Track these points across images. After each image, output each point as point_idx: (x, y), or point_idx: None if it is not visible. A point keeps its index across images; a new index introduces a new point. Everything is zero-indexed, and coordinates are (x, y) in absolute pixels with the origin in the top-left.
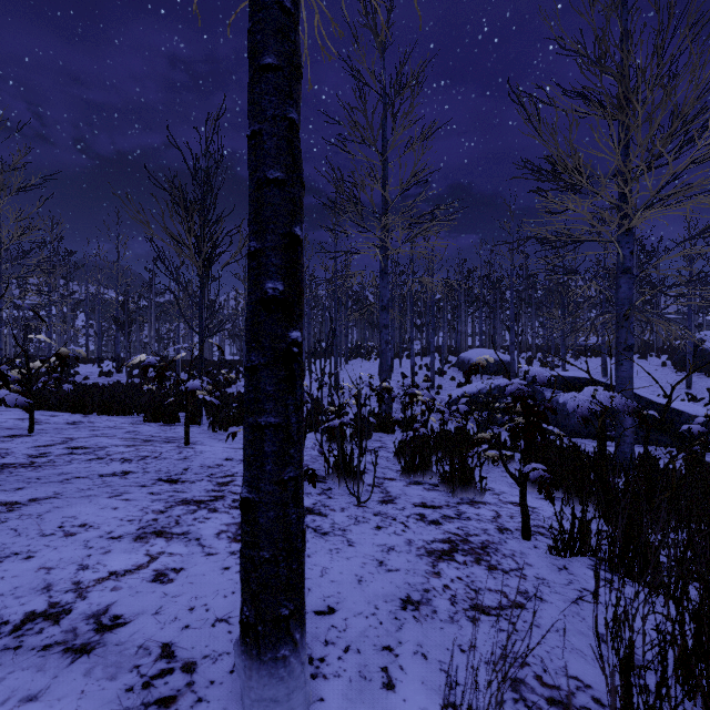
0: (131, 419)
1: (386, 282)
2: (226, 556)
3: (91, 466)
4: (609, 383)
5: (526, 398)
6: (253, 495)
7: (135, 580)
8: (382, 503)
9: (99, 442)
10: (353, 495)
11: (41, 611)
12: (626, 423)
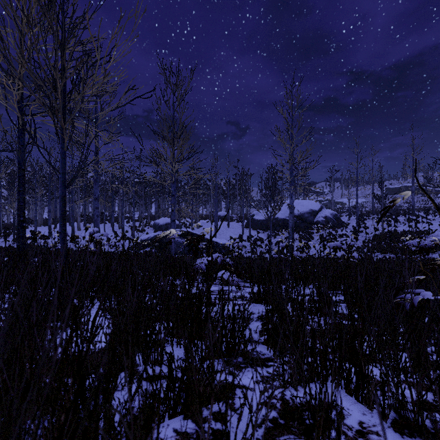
0: None
1: (97, 186)
2: None
3: None
4: (195, 233)
5: (92, 234)
6: (18, 244)
7: None
8: None
9: None
10: None
11: None
12: (172, 245)
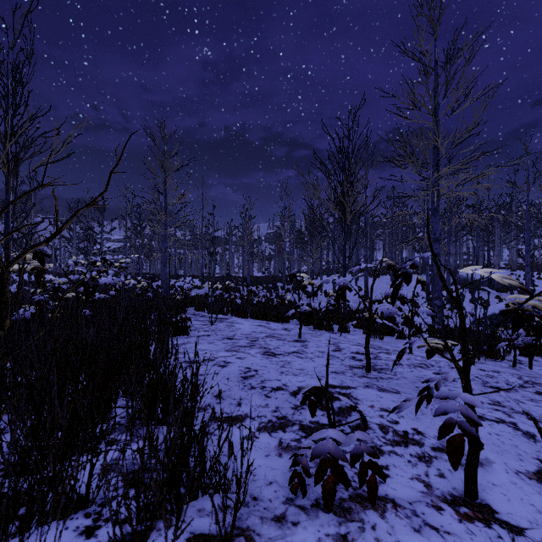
0: (303, 327)
1: (438, 219)
2: None
3: (412, 370)
4: None
5: None
6: None
7: None
8: None
9: (357, 348)
10: None
11: None
12: None
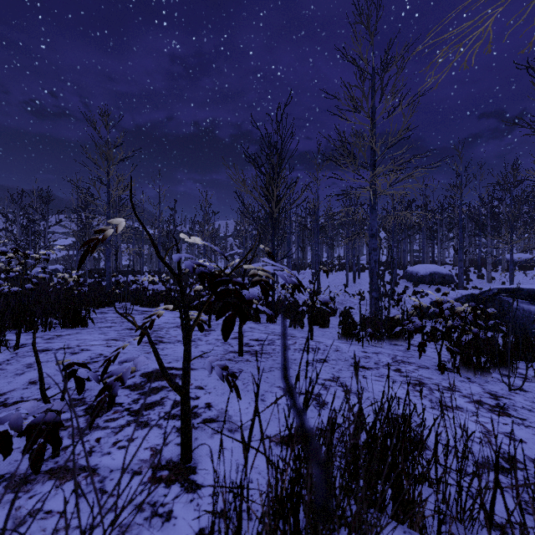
0: None
1: (375, 215)
2: (517, 425)
3: (294, 354)
4: None
5: None
6: None
7: (504, 439)
8: (521, 390)
9: (260, 336)
10: (505, 384)
11: (501, 455)
12: None
